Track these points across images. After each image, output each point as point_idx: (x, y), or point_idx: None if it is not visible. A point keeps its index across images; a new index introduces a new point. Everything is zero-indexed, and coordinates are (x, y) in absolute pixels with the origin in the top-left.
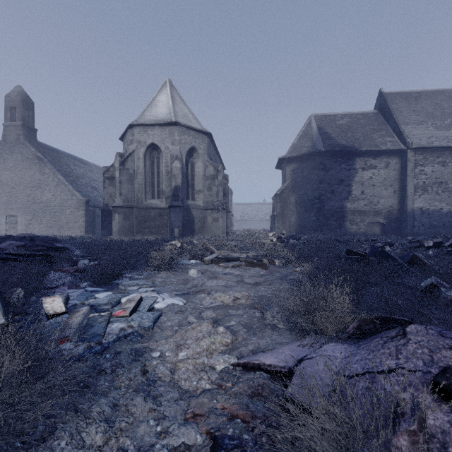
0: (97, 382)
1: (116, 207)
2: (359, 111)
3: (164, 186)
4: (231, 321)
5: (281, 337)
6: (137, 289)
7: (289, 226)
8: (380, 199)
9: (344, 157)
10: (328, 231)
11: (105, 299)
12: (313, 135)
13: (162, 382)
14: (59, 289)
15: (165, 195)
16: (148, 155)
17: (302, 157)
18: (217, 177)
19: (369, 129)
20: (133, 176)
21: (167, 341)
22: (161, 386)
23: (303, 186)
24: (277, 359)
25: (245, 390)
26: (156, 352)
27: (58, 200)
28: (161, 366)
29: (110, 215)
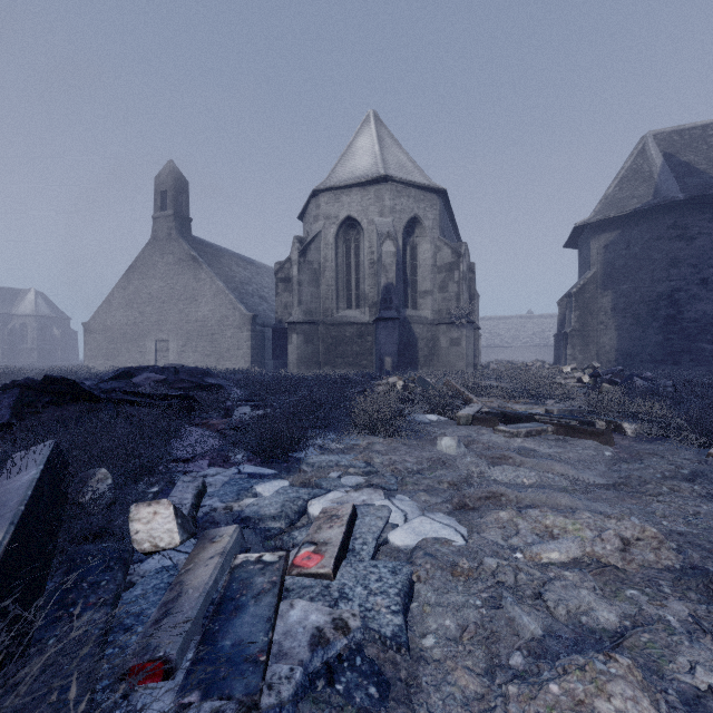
0: None
1: (293, 323)
2: None
3: (367, 286)
4: (683, 661)
5: None
6: (338, 478)
7: (598, 354)
8: None
9: None
10: (693, 363)
11: (274, 503)
12: (652, 173)
13: None
14: (193, 465)
15: (369, 302)
16: (341, 237)
17: (628, 217)
18: (458, 266)
19: None
20: (318, 274)
21: None
22: None
23: (630, 274)
24: None
25: None
26: None
27: (217, 317)
28: None
29: (285, 337)
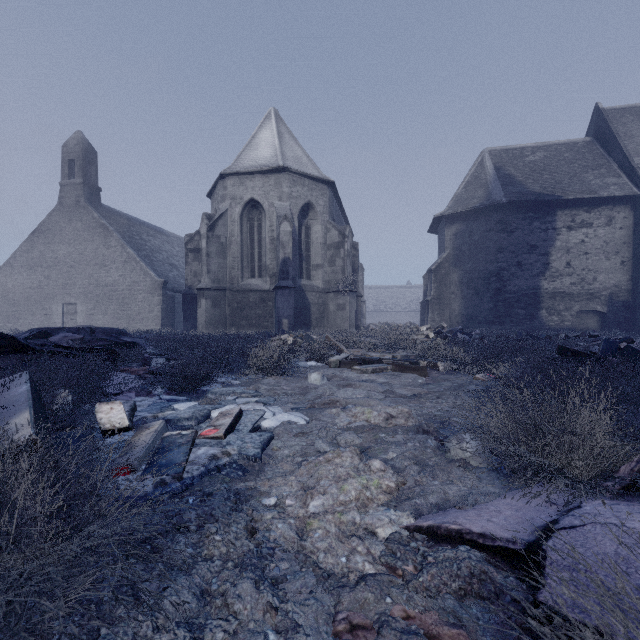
0: (173, 545)
1: (202, 289)
2: (562, 141)
3: (268, 259)
4: (388, 452)
5: (484, 484)
6: (233, 400)
7: (450, 317)
8: (597, 274)
9: (537, 211)
10: (512, 324)
11: (188, 412)
12: (487, 180)
13: (283, 553)
14: (124, 395)
15: (269, 273)
16: (246, 215)
17: (470, 213)
18: (344, 245)
19: (579, 167)
20: (225, 247)
21: (286, 480)
22: (283, 561)
23: (472, 256)
24: (492, 523)
25: (445, 582)
26: (269, 498)
27: (128, 283)
28: (280, 522)
29: (194, 302)
